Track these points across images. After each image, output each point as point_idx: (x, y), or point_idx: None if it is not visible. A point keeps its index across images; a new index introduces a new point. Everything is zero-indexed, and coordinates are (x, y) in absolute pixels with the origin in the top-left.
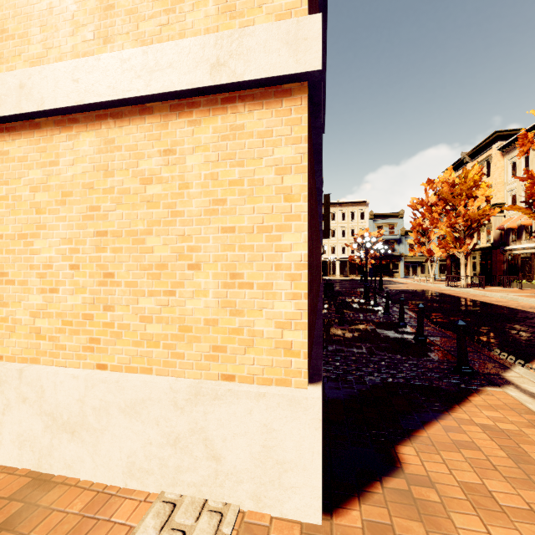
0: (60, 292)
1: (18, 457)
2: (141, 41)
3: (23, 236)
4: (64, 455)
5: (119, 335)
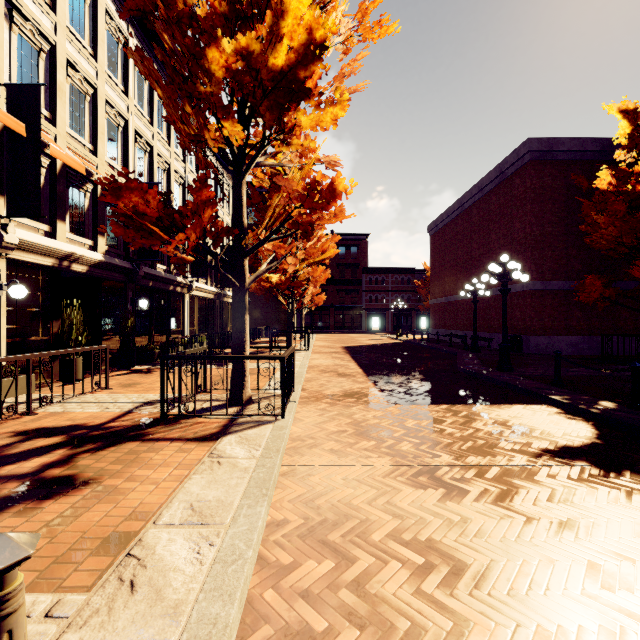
0: None
1: None
2: None
3: None
4: None
5: None
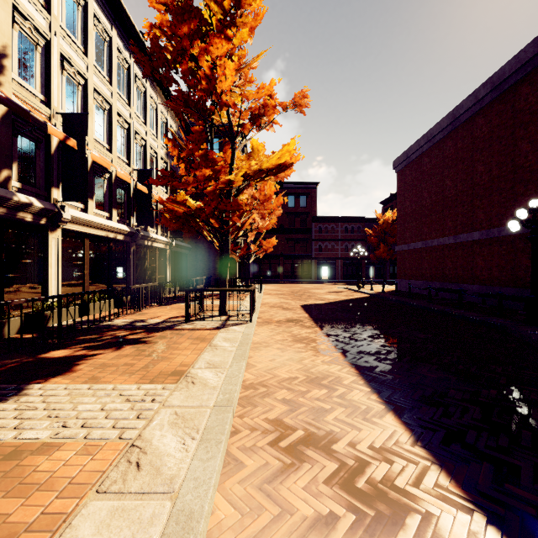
0: None
1: None
2: None
3: None
4: None
5: None
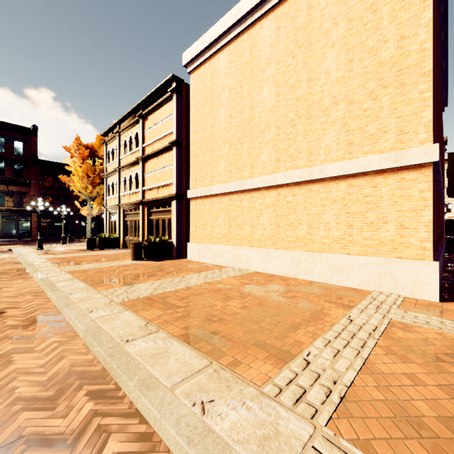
0: (332, 231)
1: (319, 279)
2: (363, 153)
3: (318, 214)
4: (336, 279)
5: (354, 244)
